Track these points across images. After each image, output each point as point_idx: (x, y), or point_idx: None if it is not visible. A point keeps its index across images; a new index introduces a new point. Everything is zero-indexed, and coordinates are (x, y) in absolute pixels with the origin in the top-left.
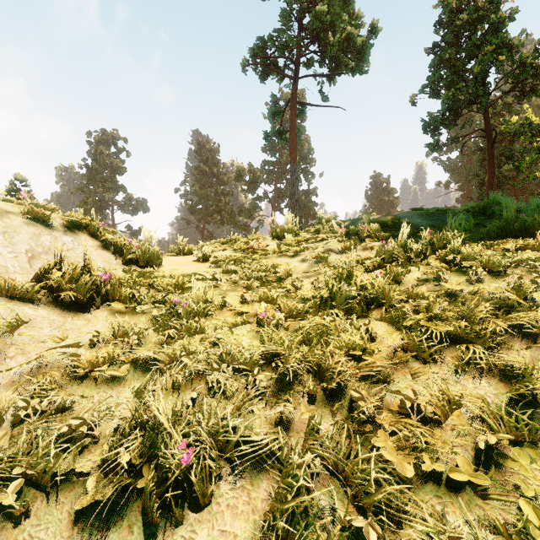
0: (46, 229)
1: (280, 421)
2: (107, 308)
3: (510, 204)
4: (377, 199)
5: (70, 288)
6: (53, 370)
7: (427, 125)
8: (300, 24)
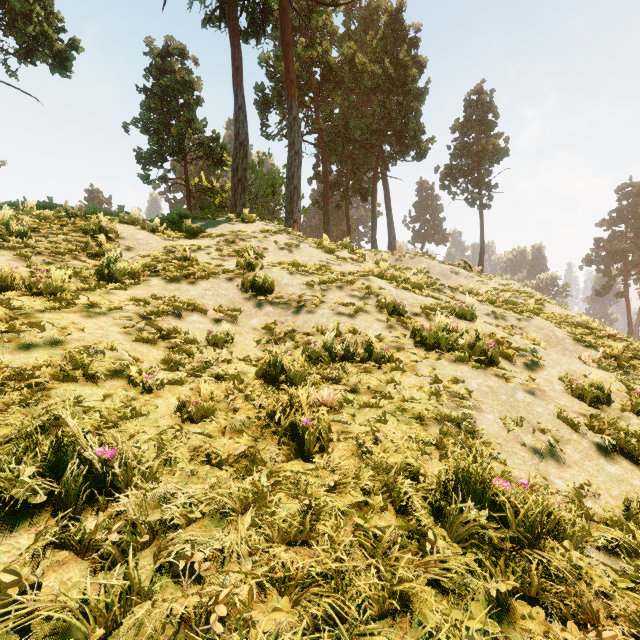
0: None
1: None
2: None
3: (121, 207)
4: None
5: None
6: None
7: (140, 157)
8: None
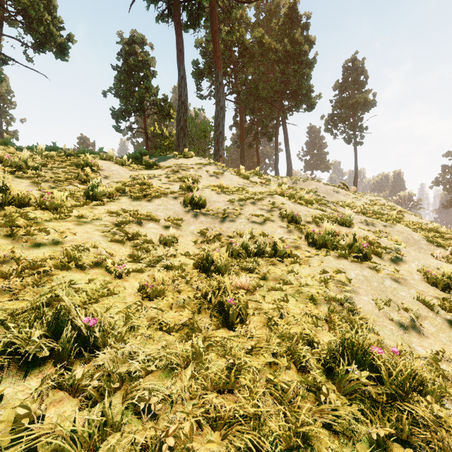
0: None
1: None
2: None
3: (101, 148)
4: None
5: None
6: None
7: (114, 113)
8: None
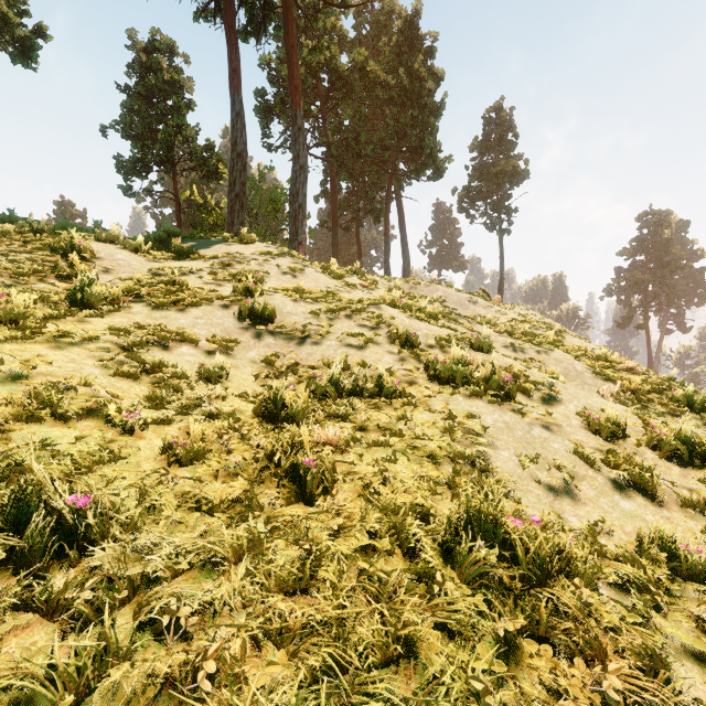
0: None
1: None
2: None
3: (97, 222)
4: None
5: None
6: None
7: (121, 165)
8: None
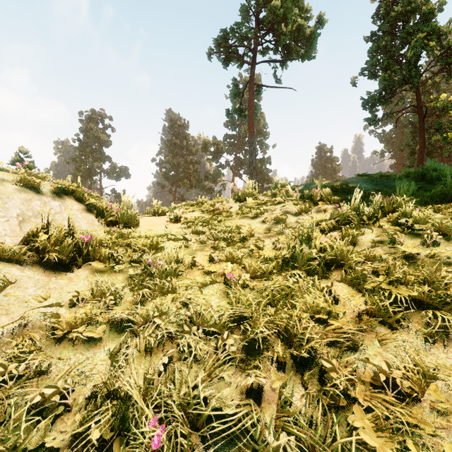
0: (37, 195)
1: (251, 389)
2: (88, 267)
3: None
4: (322, 166)
5: (55, 249)
6: (33, 332)
7: (366, 102)
8: (257, 18)
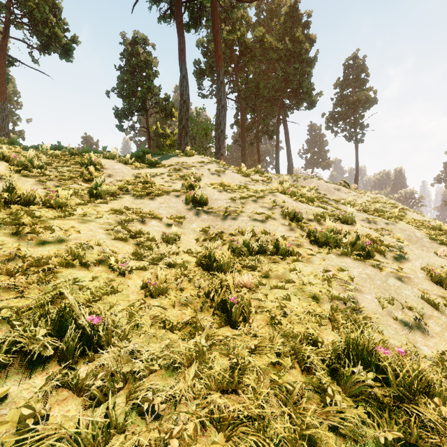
0: None
1: None
2: None
3: (104, 147)
4: None
5: None
6: None
7: (117, 113)
8: None
